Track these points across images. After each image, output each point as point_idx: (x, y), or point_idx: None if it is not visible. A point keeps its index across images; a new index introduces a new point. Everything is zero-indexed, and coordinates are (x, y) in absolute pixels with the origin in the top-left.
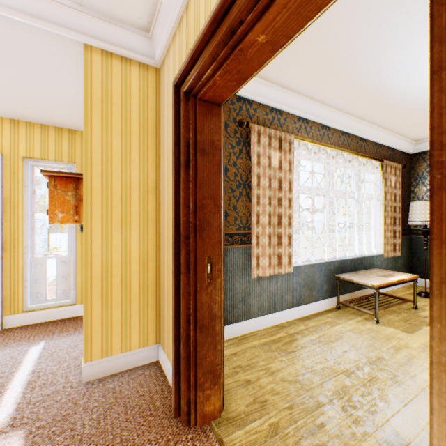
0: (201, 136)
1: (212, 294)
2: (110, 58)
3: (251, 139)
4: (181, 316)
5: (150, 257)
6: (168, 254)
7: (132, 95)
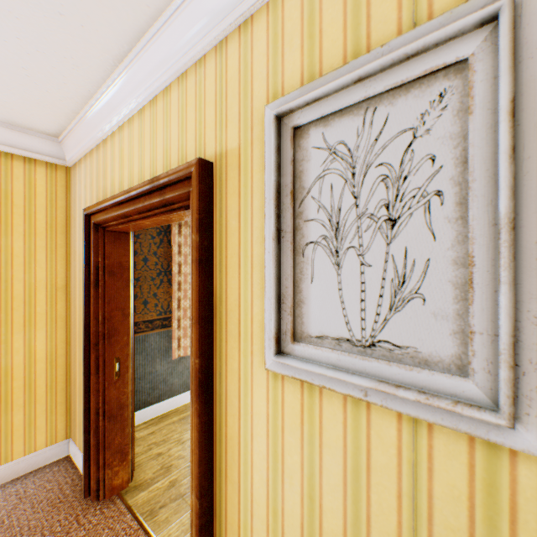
0: (111, 260)
1: (121, 388)
2: (11, 159)
3: (173, 230)
4: (92, 410)
5: (59, 354)
6: (81, 352)
7: (38, 195)
